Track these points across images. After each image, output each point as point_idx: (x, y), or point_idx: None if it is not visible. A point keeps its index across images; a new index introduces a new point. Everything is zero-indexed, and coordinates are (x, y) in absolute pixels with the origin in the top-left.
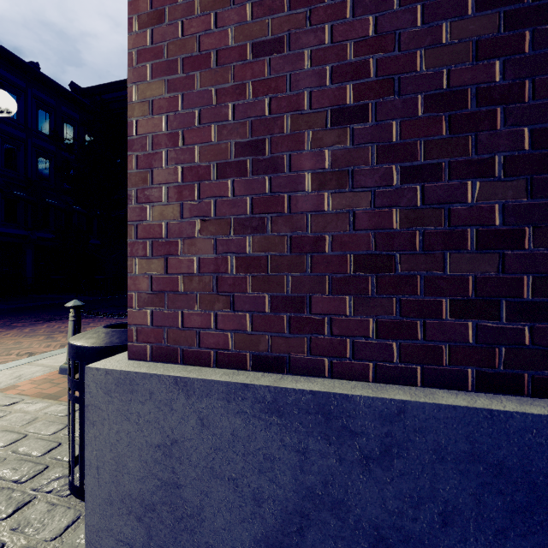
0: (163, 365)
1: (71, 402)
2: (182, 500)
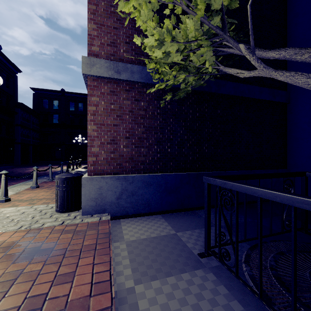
0: (96, 176)
1: (62, 191)
2: (103, 196)
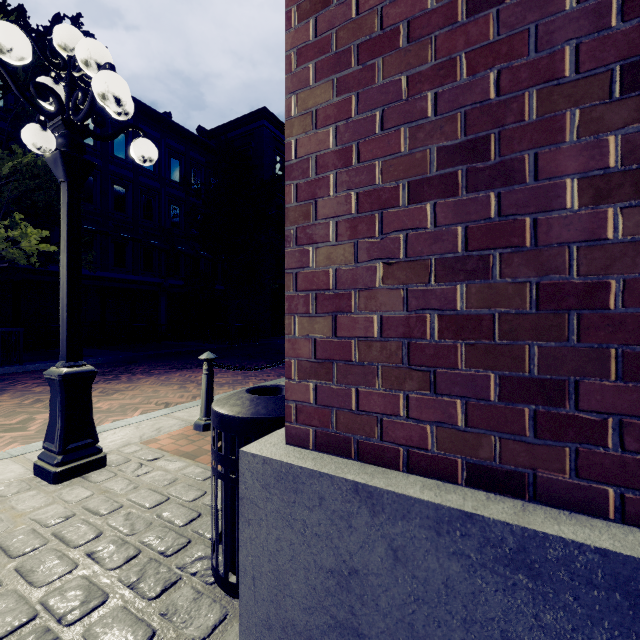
0: (331, 458)
1: (215, 478)
2: None
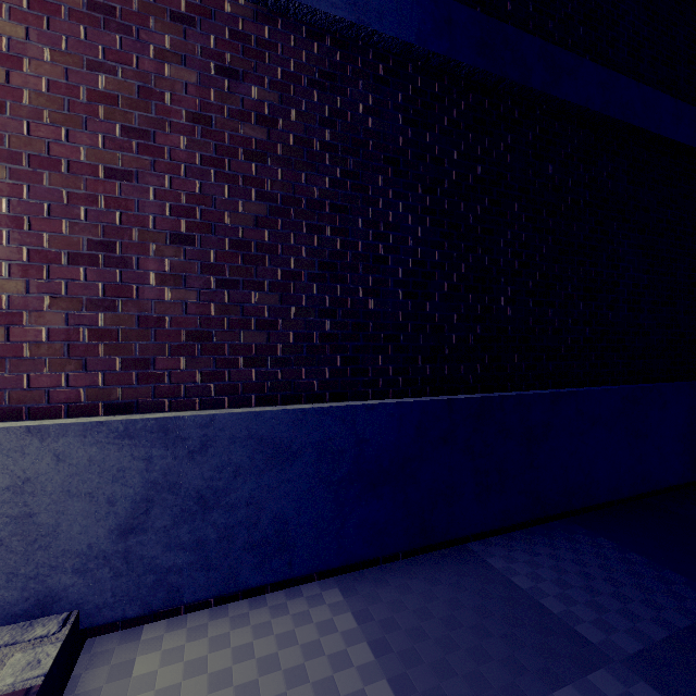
0: (5, 423)
1: None
2: (36, 525)
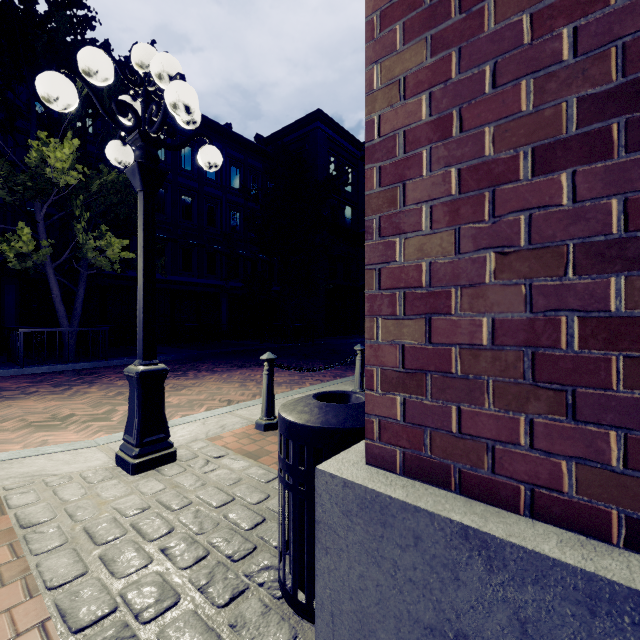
0: (424, 487)
1: (282, 487)
2: None
